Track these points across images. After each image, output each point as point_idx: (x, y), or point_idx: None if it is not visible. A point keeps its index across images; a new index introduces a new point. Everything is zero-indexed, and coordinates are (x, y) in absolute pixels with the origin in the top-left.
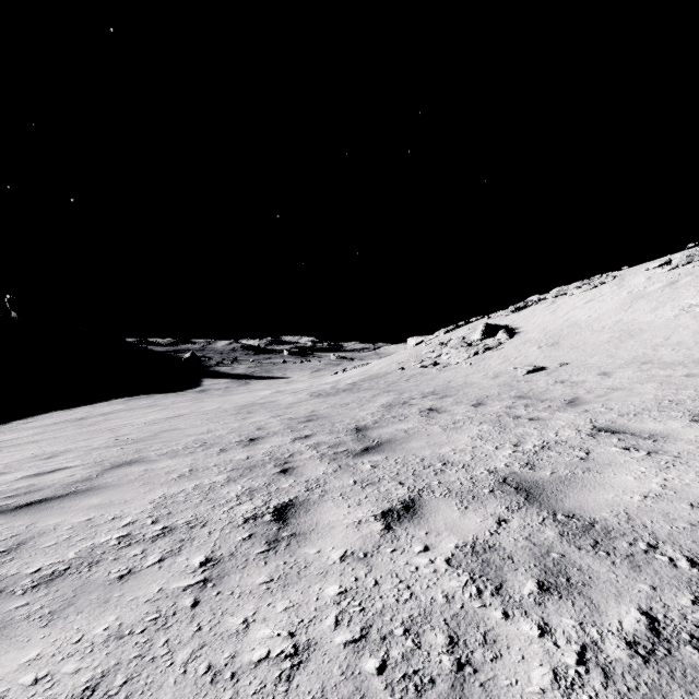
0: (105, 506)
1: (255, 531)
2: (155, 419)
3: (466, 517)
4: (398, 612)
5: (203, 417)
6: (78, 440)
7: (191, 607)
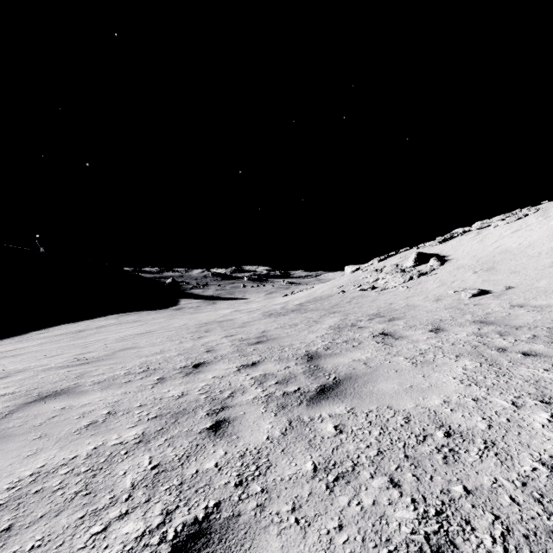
0: None
1: None
2: (127, 335)
3: None
4: None
5: (165, 335)
6: (47, 356)
7: None
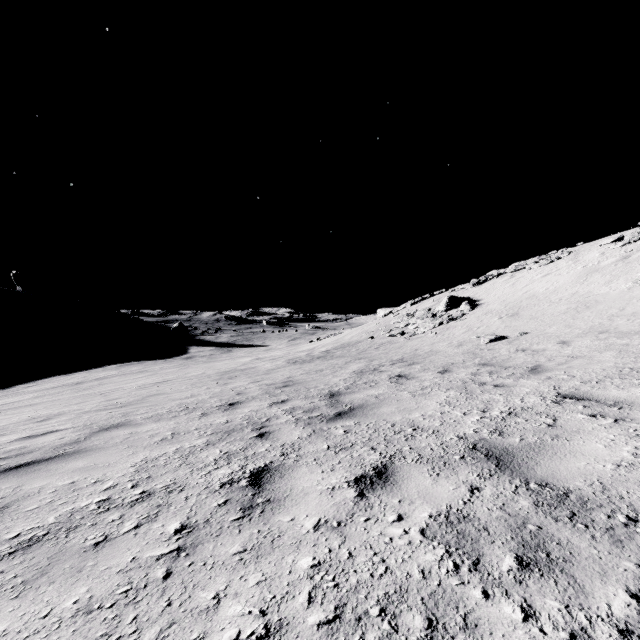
0: (89, 469)
1: (230, 497)
2: (144, 384)
3: (439, 484)
4: (373, 588)
5: (188, 382)
6: (71, 404)
7: (163, 579)
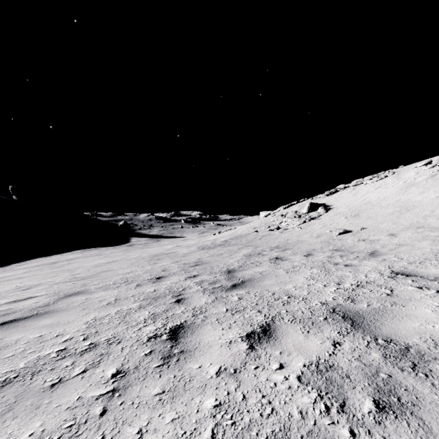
0: (54, 325)
1: (154, 348)
2: (98, 264)
3: (309, 339)
4: (262, 426)
5: (129, 262)
6: (47, 277)
7: (99, 416)
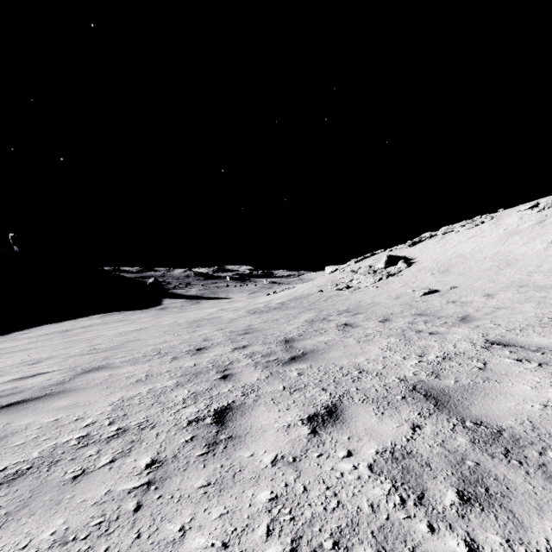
0: (72, 407)
1: (196, 433)
2: (123, 332)
3: (383, 422)
4: (326, 522)
5: (161, 330)
6: (59, 349)
7: (133, 512)
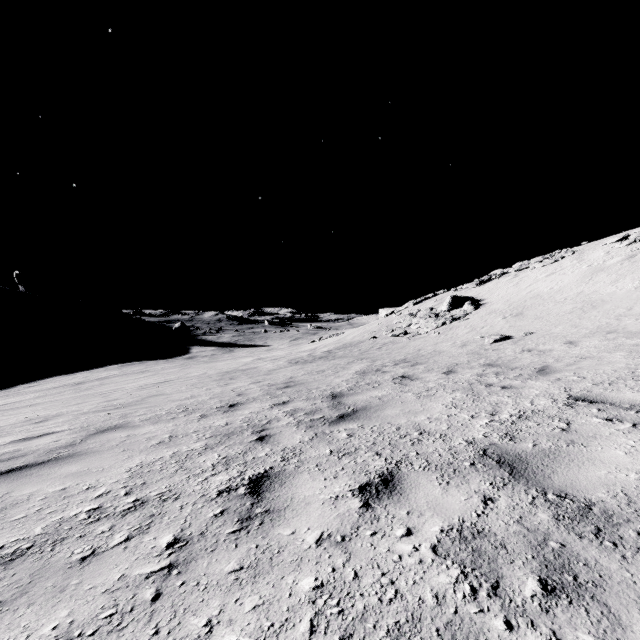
0: (82, 474)
1: (227, 506)
2: (144, 385)
3: (449, 494)
4: (381, 616)
5: (188, 383)
6: (70, 404)
7: (151, 602)
